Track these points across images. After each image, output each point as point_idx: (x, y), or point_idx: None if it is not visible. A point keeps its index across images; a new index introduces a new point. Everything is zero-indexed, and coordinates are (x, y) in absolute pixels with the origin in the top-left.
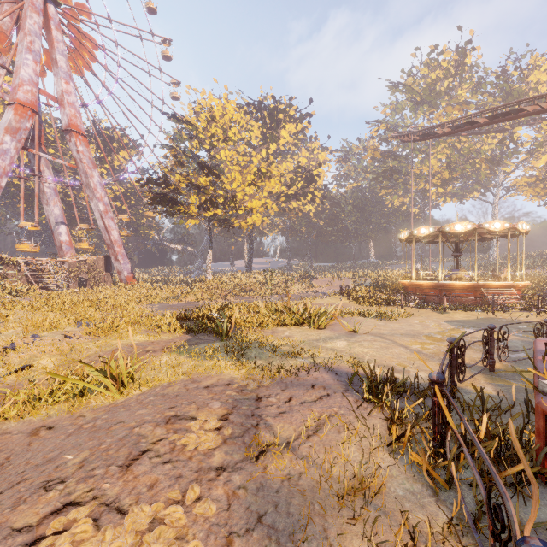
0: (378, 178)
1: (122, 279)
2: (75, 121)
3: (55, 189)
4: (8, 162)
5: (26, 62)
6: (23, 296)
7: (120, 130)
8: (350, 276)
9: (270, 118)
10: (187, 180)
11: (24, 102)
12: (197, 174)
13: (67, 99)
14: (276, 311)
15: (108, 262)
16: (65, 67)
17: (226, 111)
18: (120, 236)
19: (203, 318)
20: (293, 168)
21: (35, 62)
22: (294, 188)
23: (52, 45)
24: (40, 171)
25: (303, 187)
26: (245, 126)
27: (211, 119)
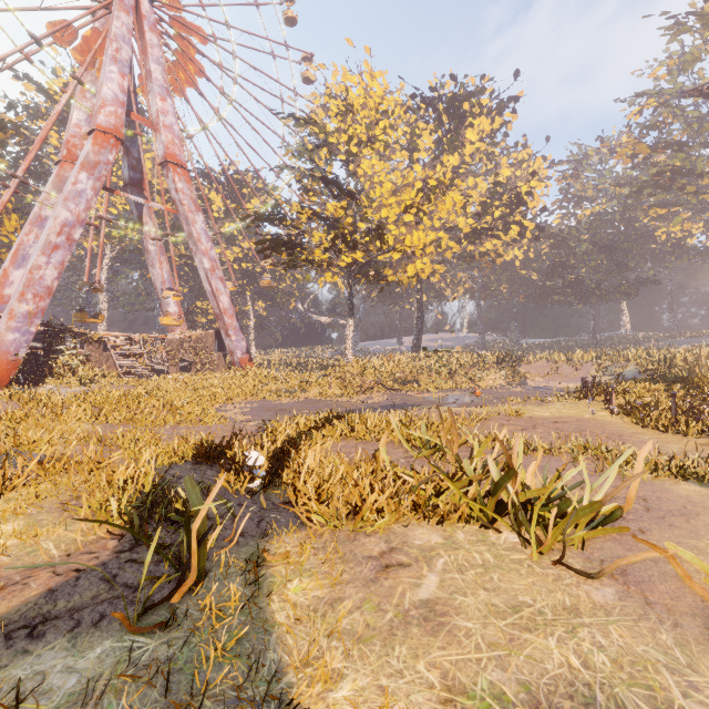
0: (643, 189)
1: (235, 361)
2: (173, 150)
3: (160, 246)
4: (84, 207)
5: (110, 77)
6: (94, 384)
7: (255, 173)
8: (591, 359)
9: (448, 114)
10: (310, 210)
11: (106, 128)
12: (323, 199)
13: (162, 121)
14: (429, 445)
15: (221, 339)
16: (161, 80)
17: (370, 95)
18: (231, 302)
19: (233, 463)
20: (486, 188)
21: (122, 76)
22: (488, 222)
23: (146, 53)
24: (143, 224)
25: (504, 215)
26: (403, 116)
27: (346, 110)
